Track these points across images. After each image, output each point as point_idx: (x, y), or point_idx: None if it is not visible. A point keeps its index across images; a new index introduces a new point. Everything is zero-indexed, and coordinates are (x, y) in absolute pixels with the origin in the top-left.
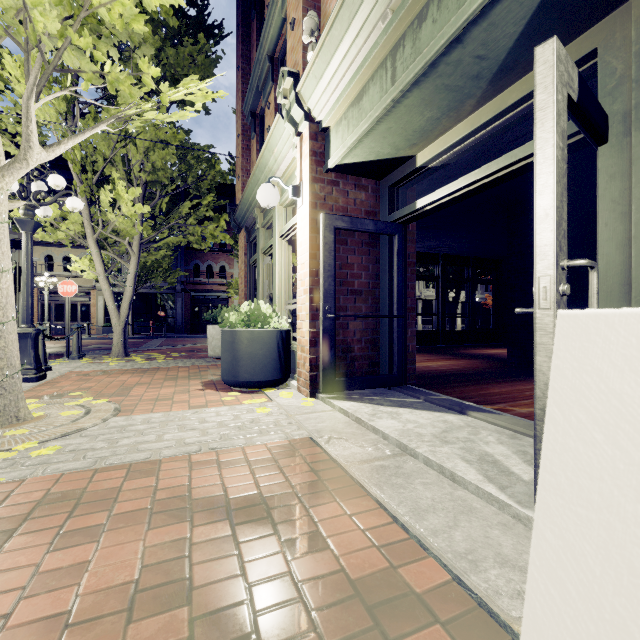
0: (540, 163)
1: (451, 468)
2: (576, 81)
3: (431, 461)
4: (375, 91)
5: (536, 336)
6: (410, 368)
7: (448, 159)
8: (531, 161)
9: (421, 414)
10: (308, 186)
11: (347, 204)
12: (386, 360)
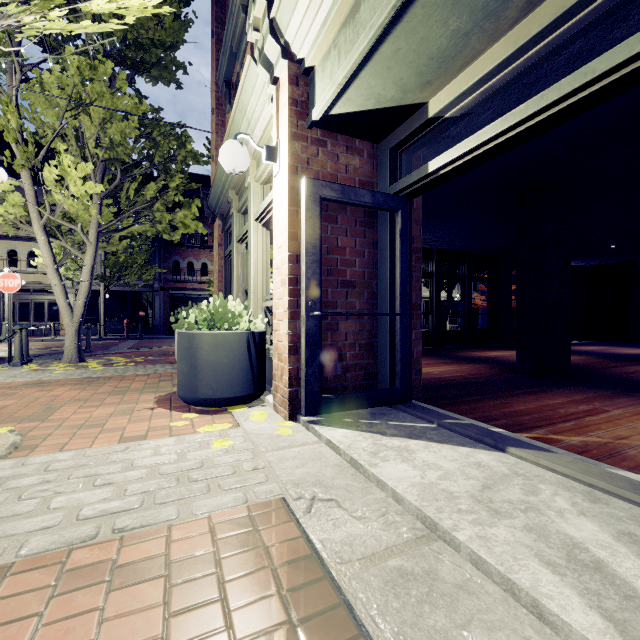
0: None
1: (531, 589)
2: None
3: (487, 564)
4: None
5: None
6: (414, 379)
7: (472, 104)
8: (618, 77)
9: (441, 451)
10: (286, 144)
11: (337, 171)
12: (386, 370)
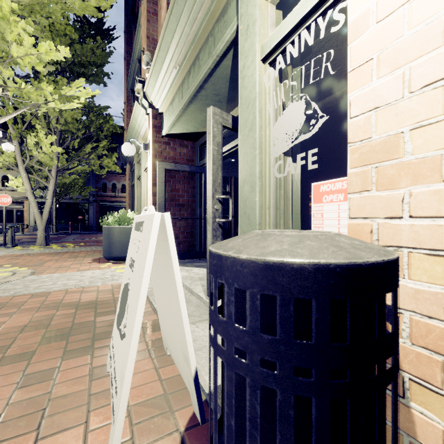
0: (208, 156)
1: (192, 288)
2: (230, 120)
3: (187, 286)
4: (177, 101)
5: (207, 226)
6: None
7: (223, 135)
8: None
9: (203, 270)
10: (151, 145)
11: (175, 155)
12: (198, 243)
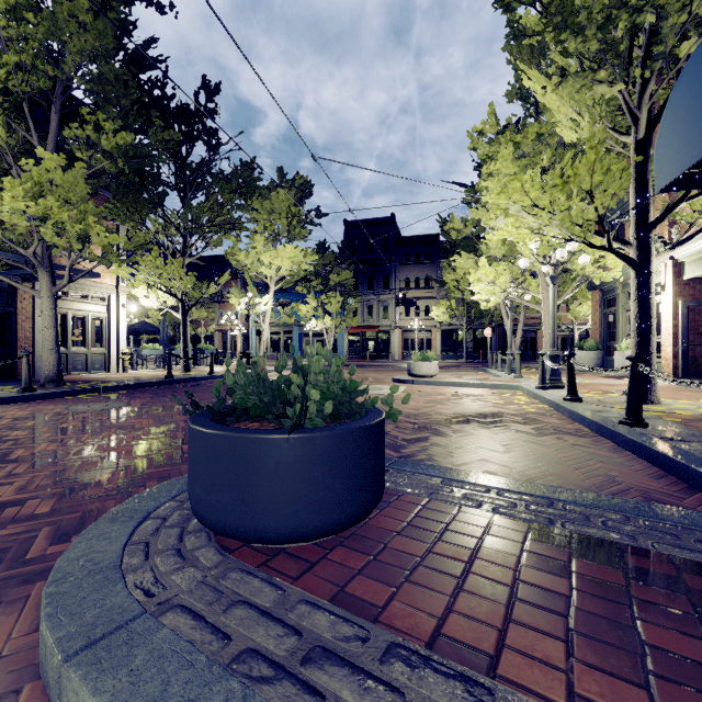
0: None
1: None
2: None
3: None
4: None
5: None
6: None
7: None
8: None
9: None
10: (671, 288)
11: (694, 292)
12: None
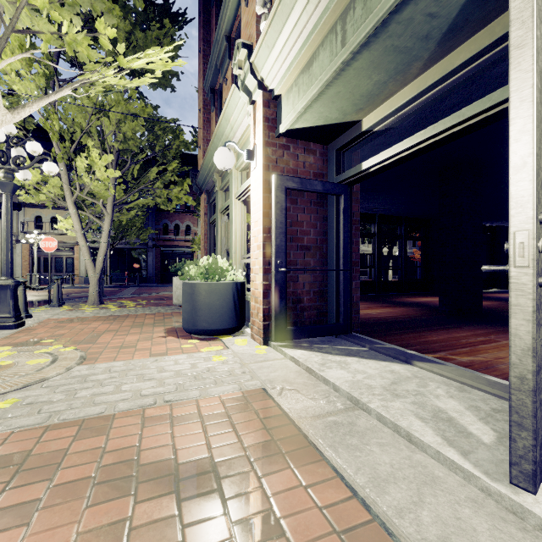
0: (516, 106)
1: (407, 427)
2: None
3: (385, 418)
4: (325, 56)
5: (511, 296)
6: (354, 317)
7: (392, 123)
8: (479, 120)
9: (368, 363)
10: (261, 150)
11: (297, 166)
12: (333, 310)
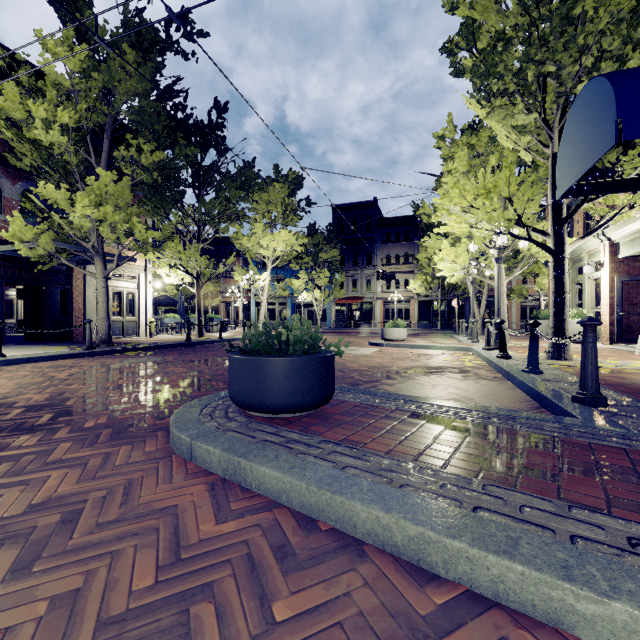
0: None
1: None
2: None
3: None
4: (639, 242)
5: None
6: None
7: None
8: None
9: None
10: (608, 265)
11: (629, 269)
12: None
